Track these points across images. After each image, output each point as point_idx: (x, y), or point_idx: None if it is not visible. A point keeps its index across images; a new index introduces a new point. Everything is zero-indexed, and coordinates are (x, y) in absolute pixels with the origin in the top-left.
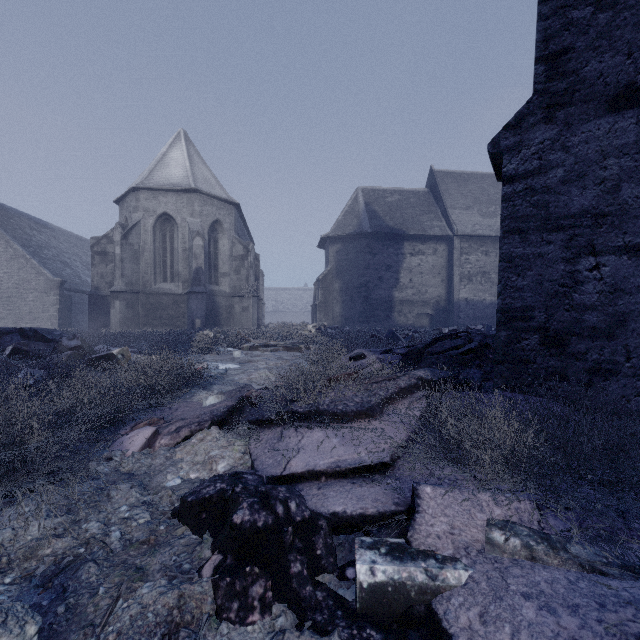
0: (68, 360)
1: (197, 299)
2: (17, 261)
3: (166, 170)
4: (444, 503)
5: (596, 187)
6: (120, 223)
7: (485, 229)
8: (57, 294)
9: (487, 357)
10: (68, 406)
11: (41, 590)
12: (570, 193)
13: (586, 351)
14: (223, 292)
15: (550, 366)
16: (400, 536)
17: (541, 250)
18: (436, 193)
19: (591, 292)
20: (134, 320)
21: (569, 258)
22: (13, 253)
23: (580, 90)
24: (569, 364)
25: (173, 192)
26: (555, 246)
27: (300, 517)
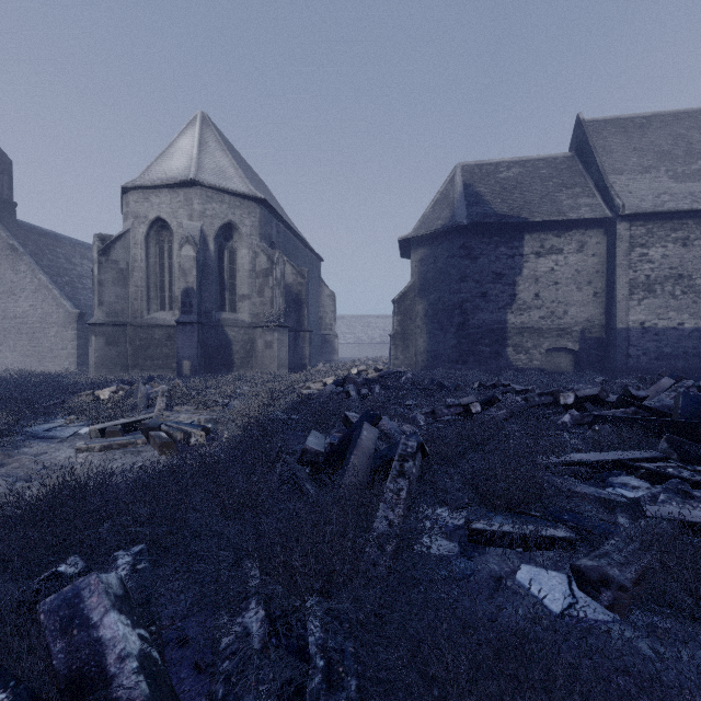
0: None
1: (185, 332)
2: (41, 292)
3: (167, 162)
4: None
5: None
6: (100, 235)
7: (682, 199)
8: (75, 328)
9: None
10: None
11: None
12: None
13: None
14: (240, 321)
15: None
16: None
17: None
18: (586, 155)
19: None
20: (119, 361)
21: None
22: (37, 283)
23: None
24: None
25: (167, 188)
26: None
27: None
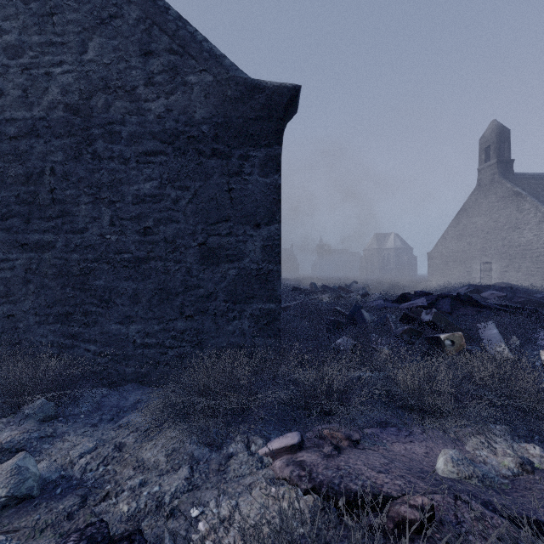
0: (403, 334)
1: None
2: (543, 223)
3: None
4: None
5: None
6: None
7: None
8: None
9: None
10: (302, 379)
11: (81, 486)
12: None
13: None
14: None
15: None
16: None
17: None
18: None
19: None
20: None
21: None
22: (540, 216)
23: None
24: None
25: None
26: None
27: None
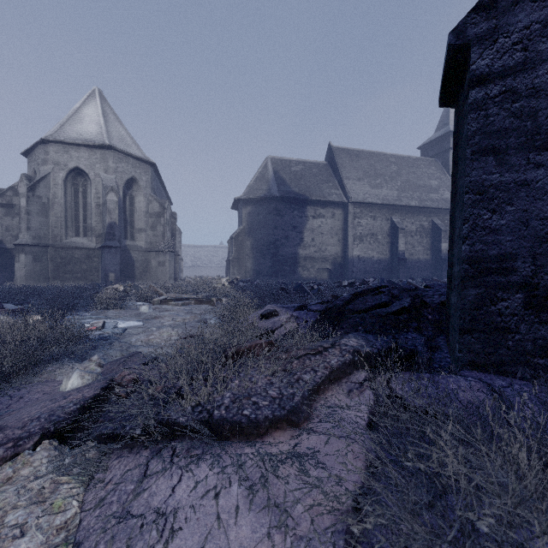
0: None
1: (111, 253)
2: None
3: (79, 125)
4: None
5: None
6: (26, 175)
7: (373, 198)
8: None
9: (426, 318)
10: None
11: None
12: None
13: None
14: (139, 247)
15: (540, 337)
16: None
17: (526, 176)
18: (334, 165)
19: None
20: (42, 274)
21: None
22: None
23: None
24: None
25: (86, 147)
26: (547, 170)
27: None
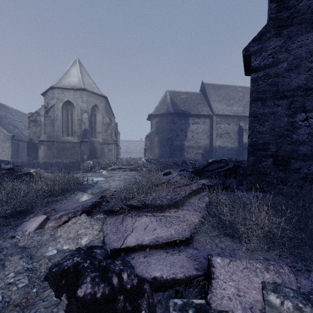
0: (3, 176)
1: (85, 145)
2: None
3: (68, 78)
4: (230, 270)
5: (306, 73)
6: (44, 105)
7: (228, 112)
8: (10, 142)
9: (239, 172)
10: None
11: None
12: (291, 77)
13: (300, 168)
14: (98, 141)
15: (279, 176)
16: (201, 295)
17: (274, 110)
18: (205, 94)
19: (303, 133)
20: (51, 156)
21: (290, 114)
22: None
23: (297, 17)
24: (290, 175)
25: (72, 90)
26: (282, 107)
27: (130, 285)
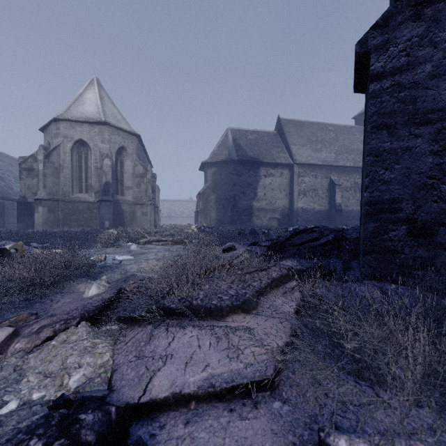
0: None
1: (106, 206)
2: None
3: (82, 107)
4: None
5: None
6: (43, 146)
7: (315, 160)
8: None
9: (344, 248)
10: None
11: None
12: (438, 87)
13: None
14: (127, 201)
15: (418, 256)
16: None
17: (409, 144)
18: (282, 134)
19: None
20: (55, 222)
21: (437, 150)
22: None
23: None
24: (437, 254)
25: (87, 123)
26: (423, 139)
27: None
